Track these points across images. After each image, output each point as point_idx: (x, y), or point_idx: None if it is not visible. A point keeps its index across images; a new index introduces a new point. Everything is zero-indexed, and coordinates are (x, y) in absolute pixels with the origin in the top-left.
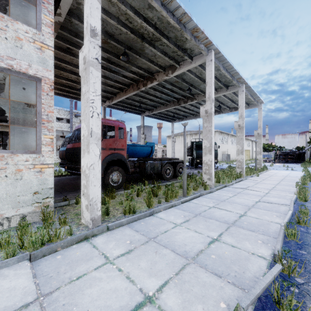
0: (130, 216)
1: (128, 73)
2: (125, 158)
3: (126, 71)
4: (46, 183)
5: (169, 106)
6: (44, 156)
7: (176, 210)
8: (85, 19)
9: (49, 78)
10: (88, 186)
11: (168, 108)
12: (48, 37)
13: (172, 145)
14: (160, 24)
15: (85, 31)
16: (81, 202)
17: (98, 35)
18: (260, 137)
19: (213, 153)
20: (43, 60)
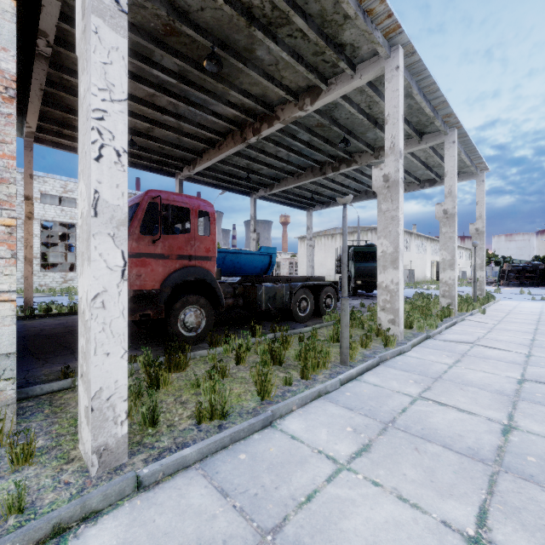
0: (211, 437)
1: (222, 105)
2: (212, 276)
3: (219, 101)
4: None
5: (303, 178)
6: None
7: (330, 406)
8: None
9: (2, 69)
10: (88, 355)
11: (302, 182)
12: None
13: (308, 252)
14: None
15: None
16: (79, 395)
17: None
18: (481, 236)
19: (401, 267)
20: None
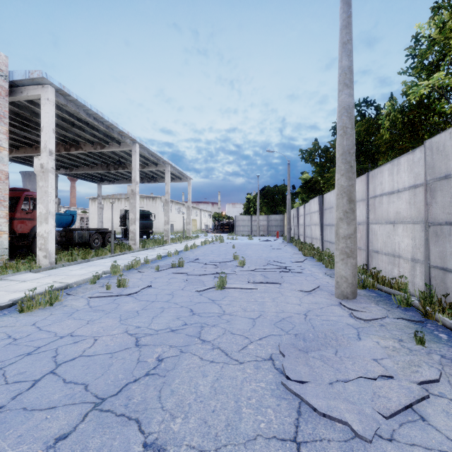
0: (76, 261)
1: None
2: None
3: None
4: (3, 244)
5: (96, 169)
6: (2, 226)
7: (106, 259)
8: (43, 141)
9: (5, 171)
10: (47, 243)
11: (94, 171)
12: (5, 142)
13: (99, 212)
14: (92, 122)
15: (43, 149)
16: (38, 255)
17: (53, 153)
18: (190, 209)
19: (138, 224)
20: (1, 158)
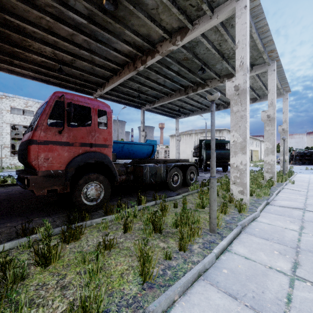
0: None
1: (120, 42)
2: (109, 159)
3: (117, 39)
4: None
5: (174, 97)
6: None
7: (212, 292)
8: None
9: None
10: None
11: (173, 99)
12: None
13: (176, 144)
14: None
15: None
16: None
17: None
18: (286, 133)
19: (248, 152)
20: None
